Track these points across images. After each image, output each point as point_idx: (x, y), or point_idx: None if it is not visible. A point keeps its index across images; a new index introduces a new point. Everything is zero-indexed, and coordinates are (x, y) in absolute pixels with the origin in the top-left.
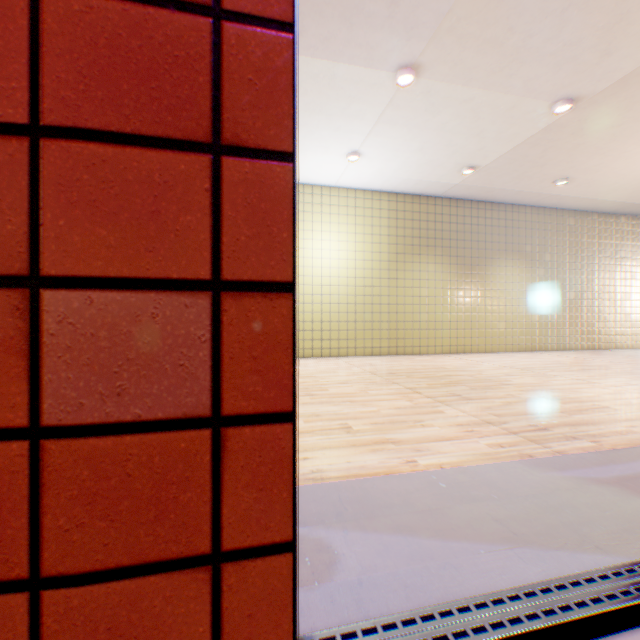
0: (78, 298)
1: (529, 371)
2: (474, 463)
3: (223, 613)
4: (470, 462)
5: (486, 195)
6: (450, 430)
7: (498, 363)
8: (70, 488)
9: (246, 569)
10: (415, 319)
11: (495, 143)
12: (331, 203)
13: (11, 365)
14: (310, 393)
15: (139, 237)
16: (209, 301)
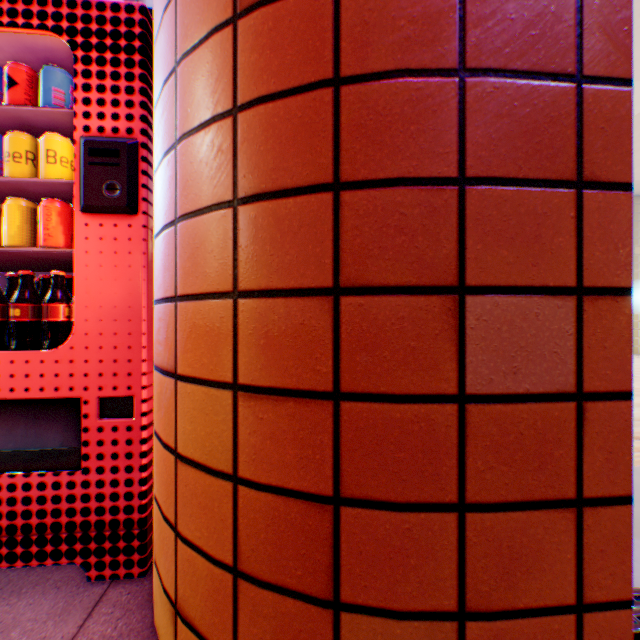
0: (488, 302)
1: None
2: None
3: (581, 546)
4: None
5: None
6: None
7: None
8: (482, 440)
9: (597, 514)
10: None
11: None
12: None
13: (444, 350)
14: None
15: (526, 255)
16: (572, 303)
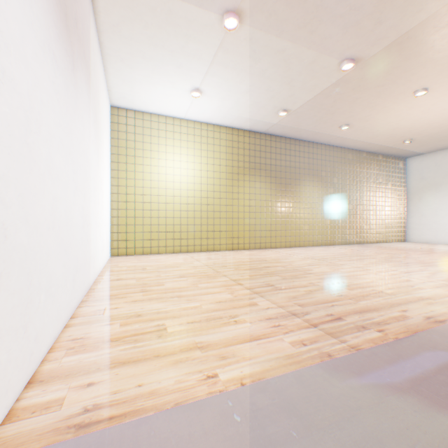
0: None
1: (325, 261)
2: (277, 372)
3: None
4: (273, 371)
5: (296, 134)
6: (260, 326)
7: (303, 255)
8: None
9: None
10: (246, 223)
11: (301, 92)
12: (181, 132)
13: None
14: (146, 289)
15: None
16: None
